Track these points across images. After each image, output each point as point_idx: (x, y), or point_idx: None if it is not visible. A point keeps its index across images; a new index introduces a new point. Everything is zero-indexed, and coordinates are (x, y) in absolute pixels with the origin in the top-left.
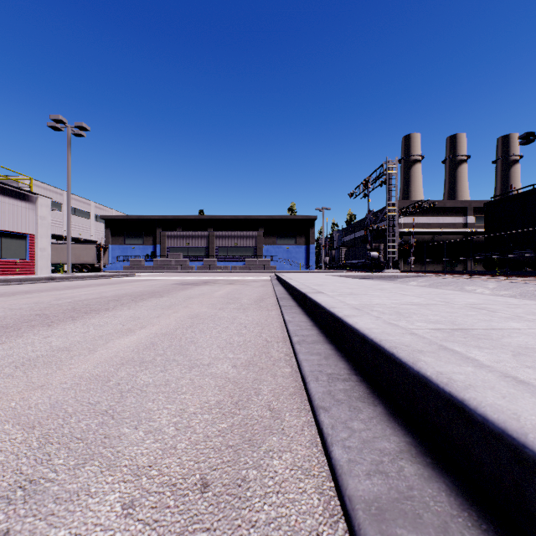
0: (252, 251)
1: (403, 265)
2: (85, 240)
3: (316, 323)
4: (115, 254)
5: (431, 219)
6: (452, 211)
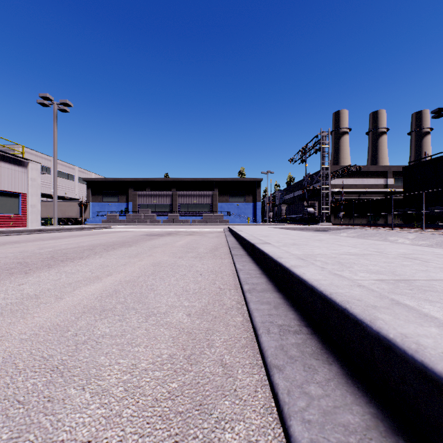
0: (208, 207)
1: (334, 219)
2: (70, 198)
3: (264, 271)
4: (95, 210)
5: (357, 180)
6: (375, 174)
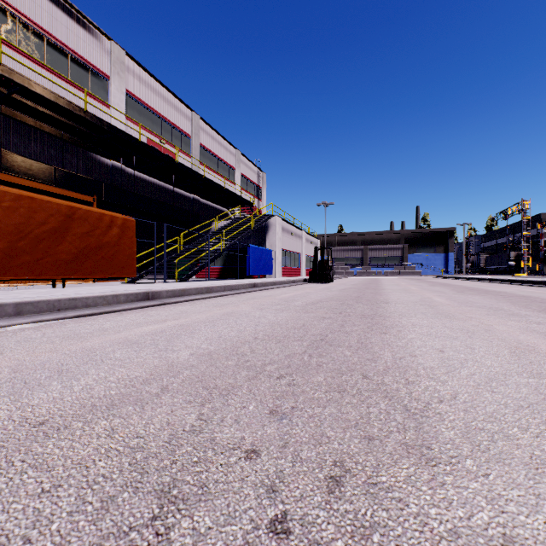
0: (398, 260)
1: None
2: None
3: (487, 281)
4: None
5: None
6: None
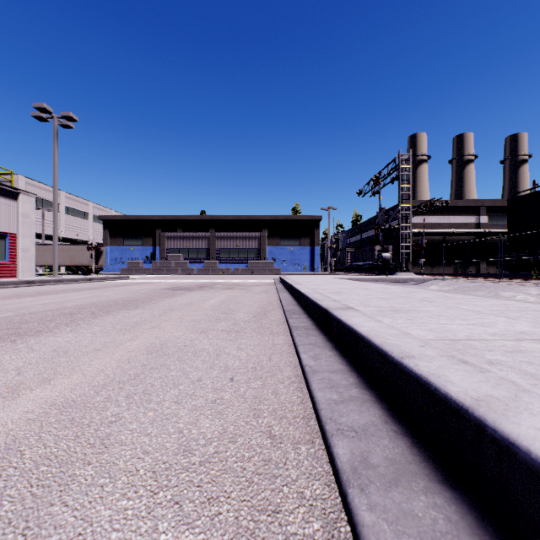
0: (255, 253)
1: (412, 267)
2: (82, 242)
3: (363, 377)
4: (114, 255)
5: (442, 218)
6: (464, 211)
